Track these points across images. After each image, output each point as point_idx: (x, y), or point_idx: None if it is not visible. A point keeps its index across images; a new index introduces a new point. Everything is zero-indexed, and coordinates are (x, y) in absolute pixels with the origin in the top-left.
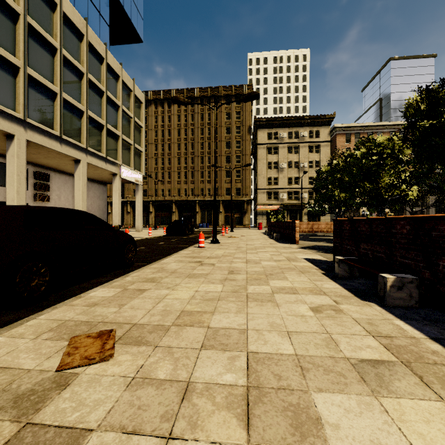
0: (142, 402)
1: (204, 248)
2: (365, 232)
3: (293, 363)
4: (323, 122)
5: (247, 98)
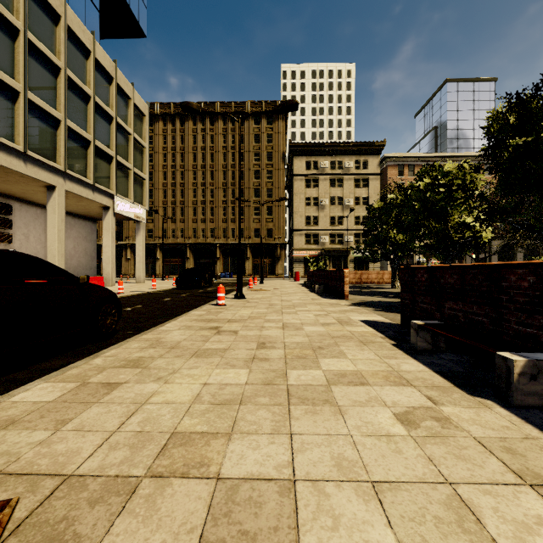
0: None
1: (225, 306)
2: (453, 285)
3: None
4: (372, 151)
5: (282, 108)
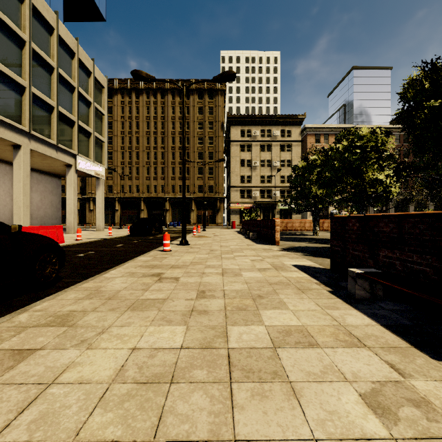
0: None
1: (170, 252)
2: (388, 234)
3: None
4: (295, 122)
5: (221, 78)
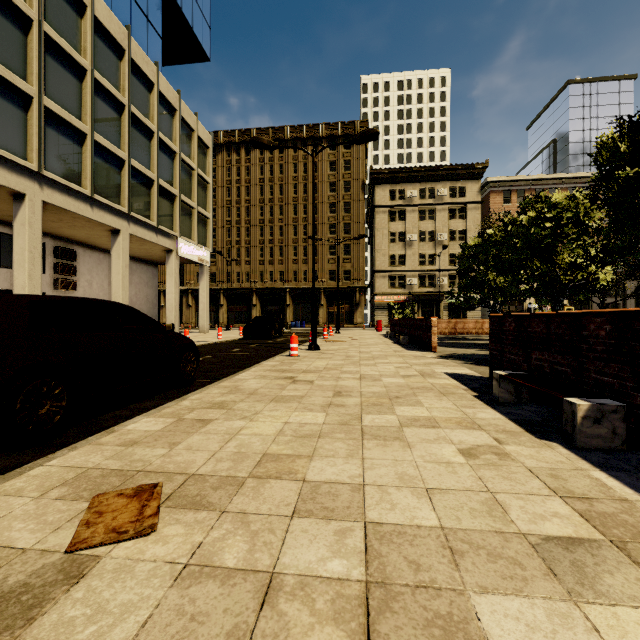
0: (198, 609)
1: (298, 357)
2: (539, 334)
3: (437, 542)
4: (471, 175)
5: (360, 138)
